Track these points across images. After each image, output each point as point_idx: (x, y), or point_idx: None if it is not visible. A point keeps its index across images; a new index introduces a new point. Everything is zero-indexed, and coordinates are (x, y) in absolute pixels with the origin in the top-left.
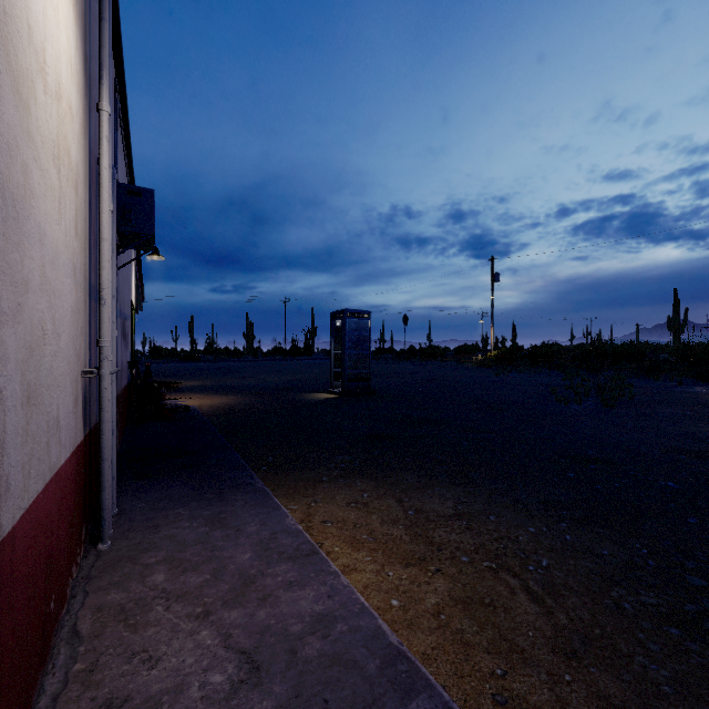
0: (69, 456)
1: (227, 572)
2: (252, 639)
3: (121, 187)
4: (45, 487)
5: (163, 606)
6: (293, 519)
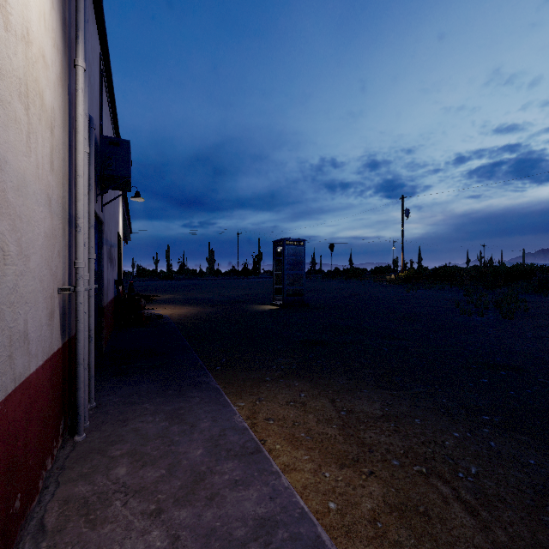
0: (41, 364)
1: (180, 467)
2: (198, 543)
3: (103, 139)
4: (7, 398)
5: (121, 501)
6: (240, 416)
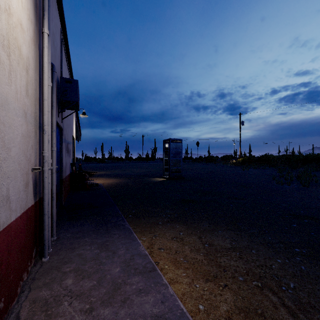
0: (19, 215)
1: (106, 280)
2: None
3: (62, 79)
4: None
5: (68, 302)
6: (143, 247)
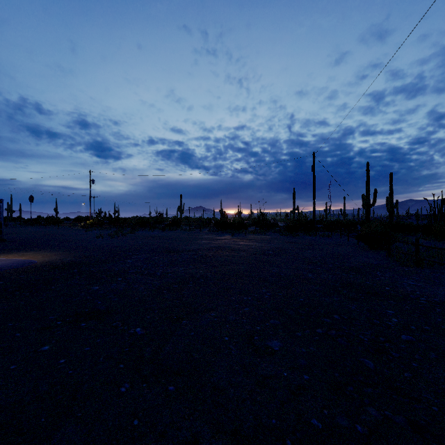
0: None
1: None
2: None
3: None
4: None
5: None
6: None
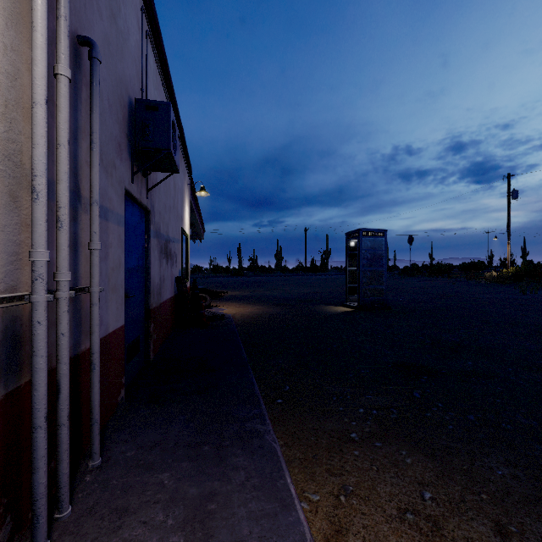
0: None
1: None
2: None
3: (139, 103)
4: None
5: None
6: None
